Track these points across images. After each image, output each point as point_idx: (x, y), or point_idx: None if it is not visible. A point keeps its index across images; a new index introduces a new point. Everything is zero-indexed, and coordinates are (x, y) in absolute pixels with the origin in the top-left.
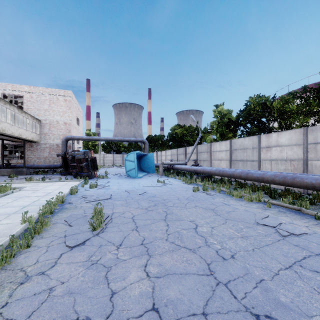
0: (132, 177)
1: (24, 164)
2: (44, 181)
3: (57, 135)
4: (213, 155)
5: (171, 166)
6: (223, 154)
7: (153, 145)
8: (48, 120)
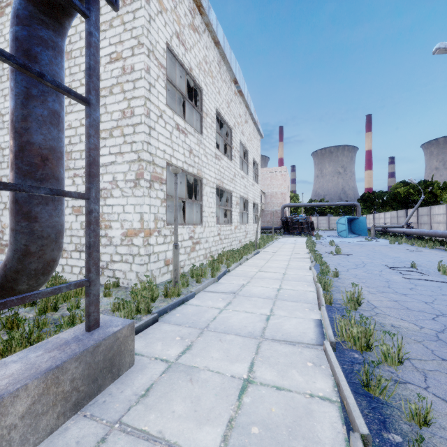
0: (343, 237)
1: None
2: (282, 236)
3: (276, 203)
4: (432, 218)
5: (384, 229)
6: (441, 217)
7: (369, 205)
8: (269, 192)
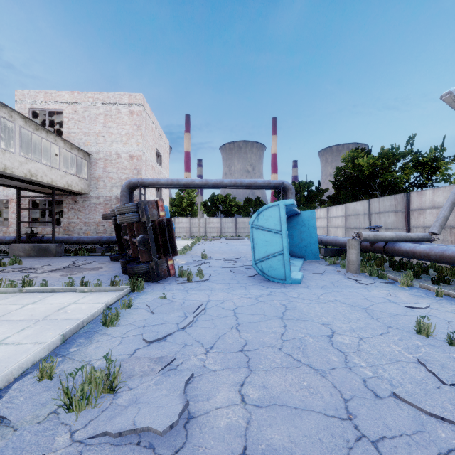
0: (274, 278)
1: (53, 235)
2: (22, 288)
3: (118, 180)
4: None
5: (377, 245)
6: None
7: None
8: (102, 152)
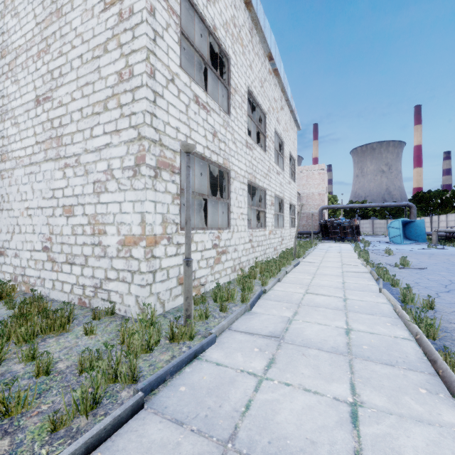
0: (397, 243)
1: None
2: (321, 242)
3: (313, 205)
4: None
5: (450, 234)
6: None
7: (424, 206)
8: (305, 193)
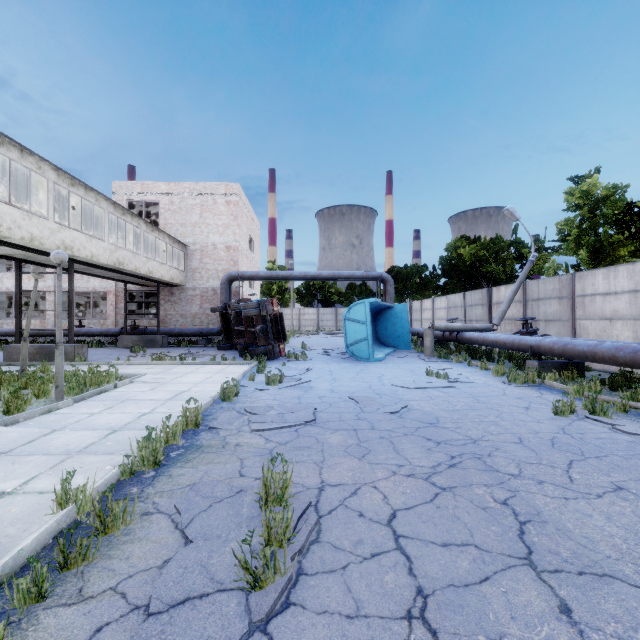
0: (361, 358)
1: (159, 327)
2: (183, 362)
3: (214, 271)
4: (583, 306)
5: (453, 335)
6: (620, 301)
7: (400, 288)
8: (198, 243)
